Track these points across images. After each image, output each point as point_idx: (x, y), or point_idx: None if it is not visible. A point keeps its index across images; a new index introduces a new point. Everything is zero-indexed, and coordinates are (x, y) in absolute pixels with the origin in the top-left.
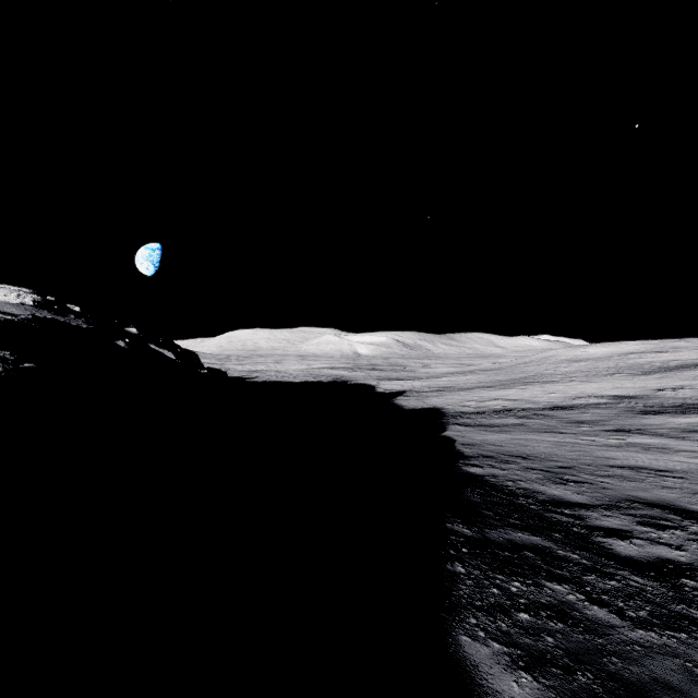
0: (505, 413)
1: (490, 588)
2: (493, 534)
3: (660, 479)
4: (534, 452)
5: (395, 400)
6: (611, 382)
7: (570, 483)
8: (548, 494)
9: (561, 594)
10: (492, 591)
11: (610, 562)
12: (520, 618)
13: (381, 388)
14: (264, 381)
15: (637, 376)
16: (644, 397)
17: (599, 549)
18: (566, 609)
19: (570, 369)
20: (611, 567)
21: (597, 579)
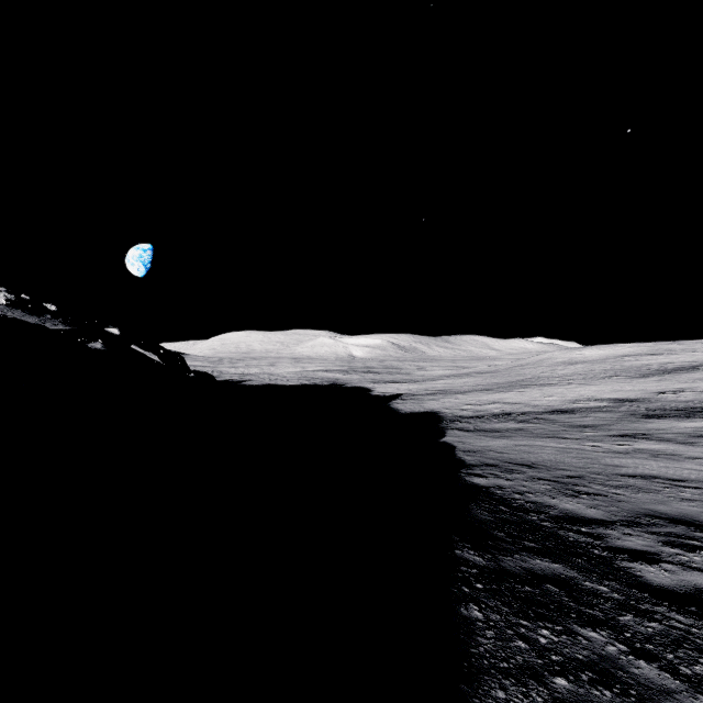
0: (504, 417)
1: (515, 640)
2: (509, 563)
3: (676, 490)
4: (539, 459)
5: (391, 404)
6: (610, 385)
7: (583, 495)
8: (560, 509)
9: (599, 645)
10: (518, 645)
11: (643, 594)
12: (558, 686)
13: (376, 391)
14: (257, 384)
15: (636, 379)
16: (645, 400)
17: (627, 577)
18: (609, 667)
19: (567, 371)
20: (646, 602)
21: (635, 620)
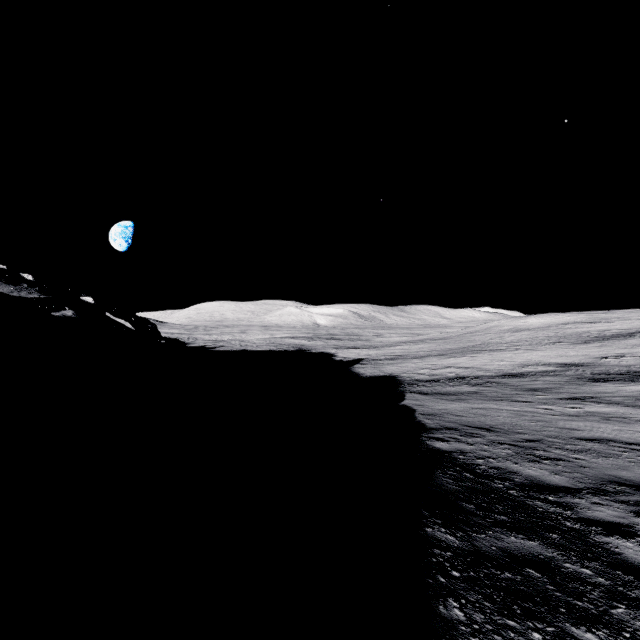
0: (459, 381)
1: None
2: (483, 542)
3: (635, 454)
4: (496, 422)
5: (352, 368)
6: (555, 350)
7: (544, 460)
8: (524, 475)
9: None
10: None
11: (629, 577)
12: None
13: (339, 357)
14: (228, 350)
15: (578, 345)
16: (589, 365)
17: (606, 554)
18: None
19: (514, 338)
20: (635, 588)
21: (629, 613)
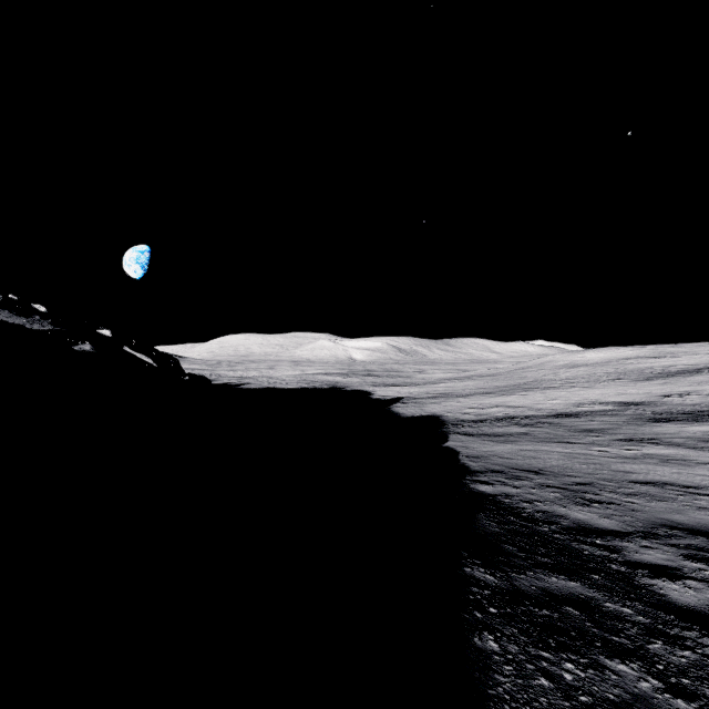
0: (508, 421)
1: (537, 677)
2: (523, 582)
3: (691, 497)
4: (546, 465)
5: (392, 407)
6: (614, 388)
7: (594, 504)
8: (572, 518)
9: (630, 681)
10: (541, 684)
11: (670, 617)
12: None
13: (377, 395)
14: (255, 387)
15: (640, 382)
16: (650, 404)
17: (650, 595)
18: None
19: (570, 374)
20: (675, 626)
21: (665, 649)
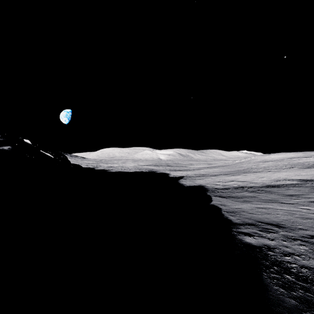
0: (241, 189)
1: None
2: None
3: None
4: (279, 219)
5: (179, 181)
6: (292, 172)
7: None
8: None
9: None
10: None
11: None
12: None
13: (171, 175)
14: (115, 171)
15: (305, 169)
16: None
17: None
18: None
19: (265, 165)
20: None
21: None
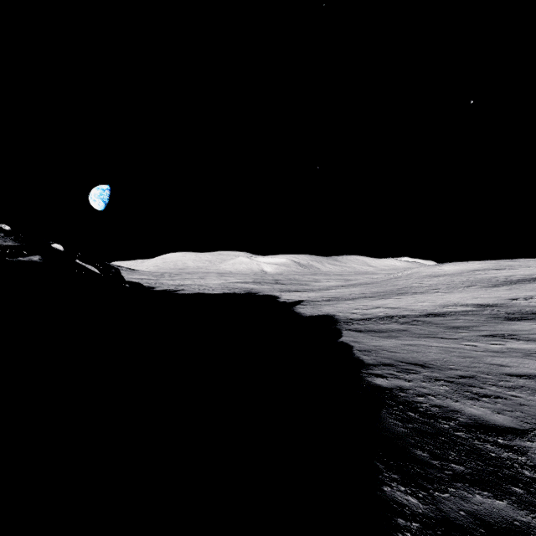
0: (388, 320)
1: None
2: (449, 504)
3: None
4: (428, 358)
5: (295, 308)
6: (469, 293)
7: (483, 398)
8: (467, 414)
9: None
10: None
11: None
12: None
13: (283, 298)
14: (188, 293)
15: (489, 288)
16: (502, 305)
17: None
18: None
19: (432, 282)
20: None
21: None
